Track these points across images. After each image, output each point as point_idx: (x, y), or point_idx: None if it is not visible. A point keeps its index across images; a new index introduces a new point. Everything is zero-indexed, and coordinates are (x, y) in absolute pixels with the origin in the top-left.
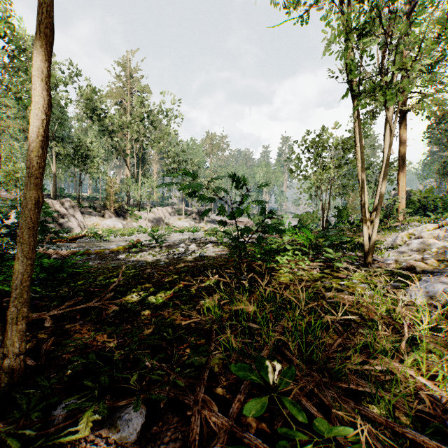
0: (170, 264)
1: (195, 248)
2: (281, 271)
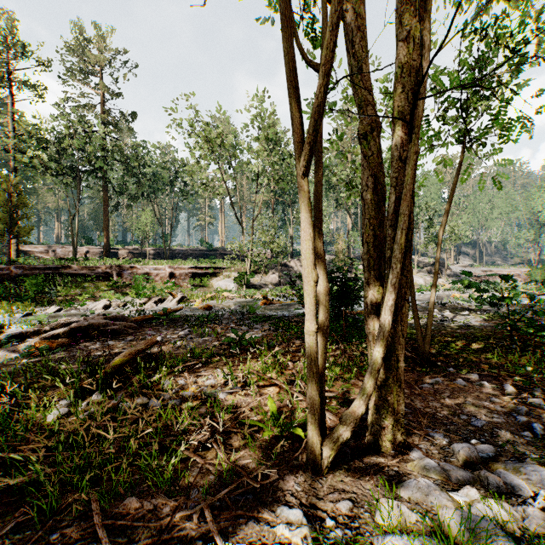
0: (440, 329)
1: (451, 316)
2: None
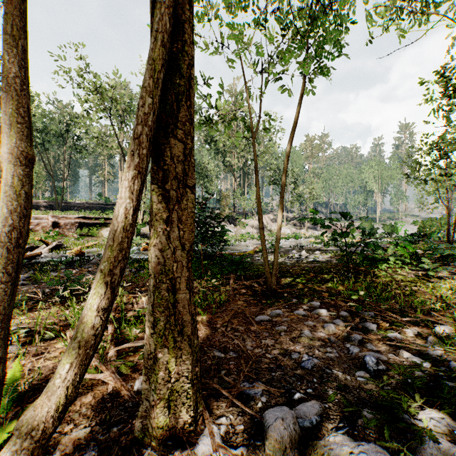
0: (295, 265)
1: (306, 255)
2: (379, 274)
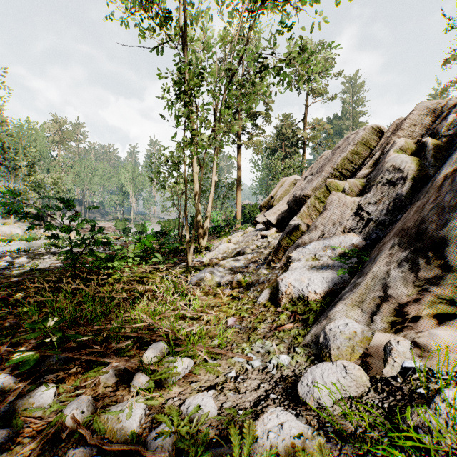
0: None
1: (27, 262)
2: (114, 276)
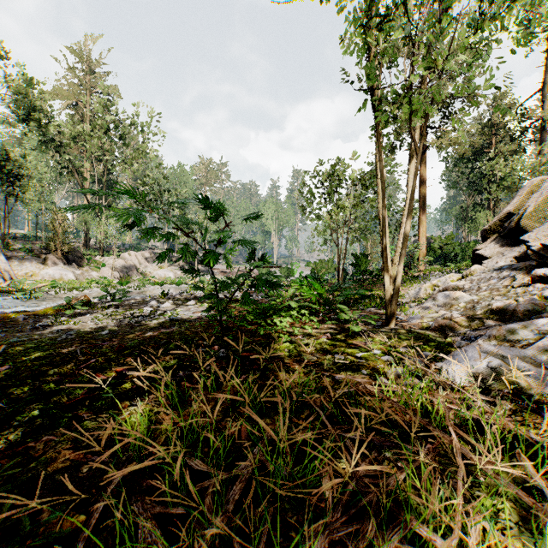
0: (116, 335)
1: (170, 308)
2: (278, 341)
